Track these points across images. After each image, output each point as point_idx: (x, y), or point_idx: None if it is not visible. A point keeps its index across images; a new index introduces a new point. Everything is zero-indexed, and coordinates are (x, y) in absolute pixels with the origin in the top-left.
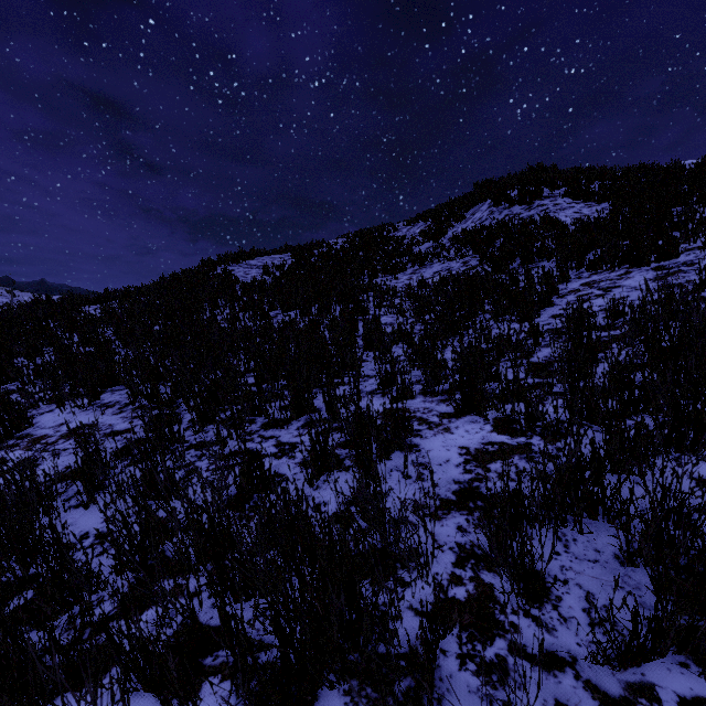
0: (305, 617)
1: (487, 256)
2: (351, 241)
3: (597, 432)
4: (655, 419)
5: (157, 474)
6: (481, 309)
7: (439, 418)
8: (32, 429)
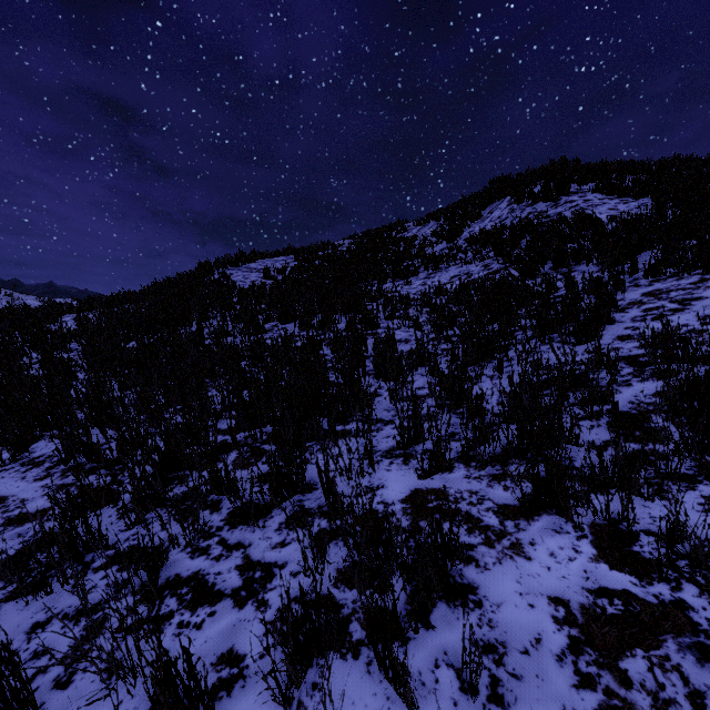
0: None
1: (512, 259)
2: (358, 242)
3: None
4: None
5: (2, 675)
6: (517, 324)
7: (498, 518)
8: None
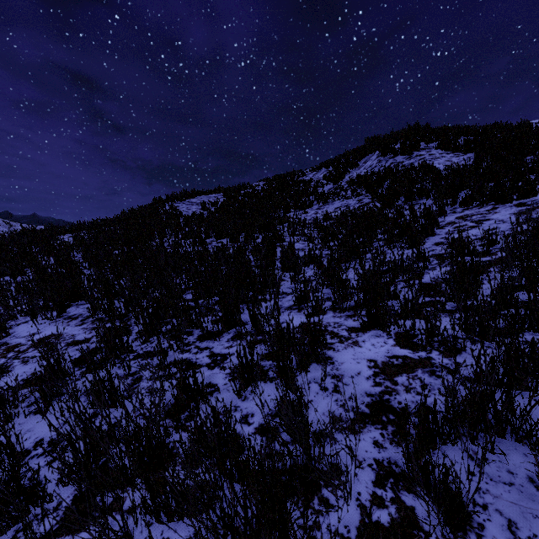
0: None
1: (377, 195)
2: (269, 183)
3: (489, 348)
4: None
5: (104, 386)
6: (375, 237)
7: (348, 332)
8: (9, 338)
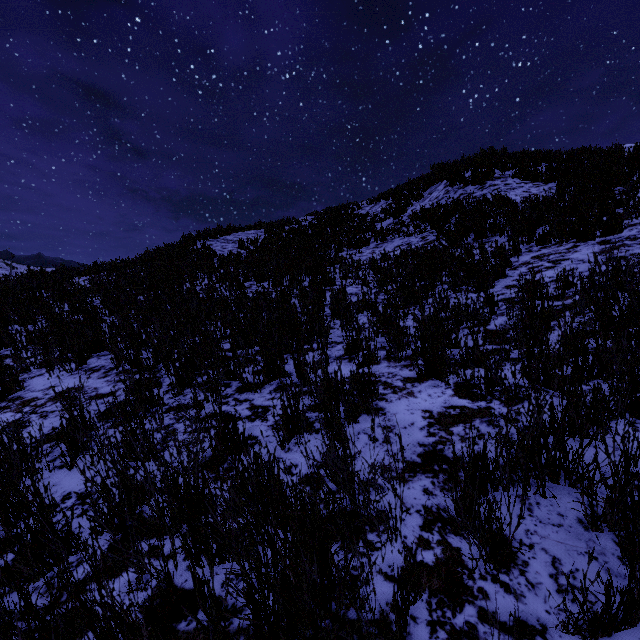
0: (277, 588)
1: (443, 231)
2: (319, 218)
3: (553, 397)
4: (612, 385)
5: (136, 437)
6: (439, 280)
7: (403, 383)
8: (23, 392)
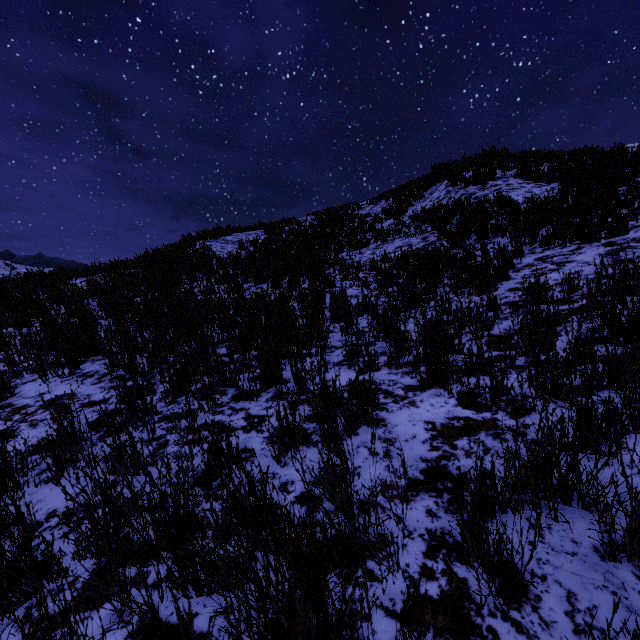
0: (266, 637)
1: (444, 232)
2: (319, 218)
3: (562, 408)
4: (625, 398)
5: (125, 451)
6: (441, 282)
7: (404, 391)
8: (14, 399)
